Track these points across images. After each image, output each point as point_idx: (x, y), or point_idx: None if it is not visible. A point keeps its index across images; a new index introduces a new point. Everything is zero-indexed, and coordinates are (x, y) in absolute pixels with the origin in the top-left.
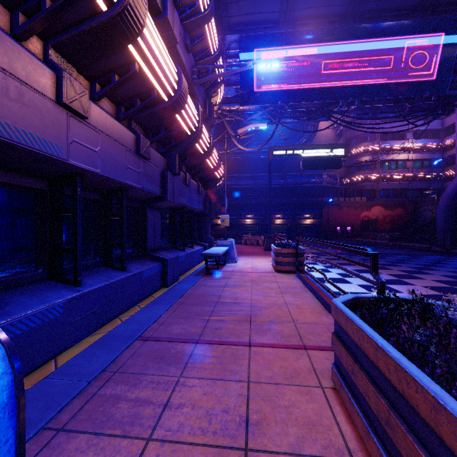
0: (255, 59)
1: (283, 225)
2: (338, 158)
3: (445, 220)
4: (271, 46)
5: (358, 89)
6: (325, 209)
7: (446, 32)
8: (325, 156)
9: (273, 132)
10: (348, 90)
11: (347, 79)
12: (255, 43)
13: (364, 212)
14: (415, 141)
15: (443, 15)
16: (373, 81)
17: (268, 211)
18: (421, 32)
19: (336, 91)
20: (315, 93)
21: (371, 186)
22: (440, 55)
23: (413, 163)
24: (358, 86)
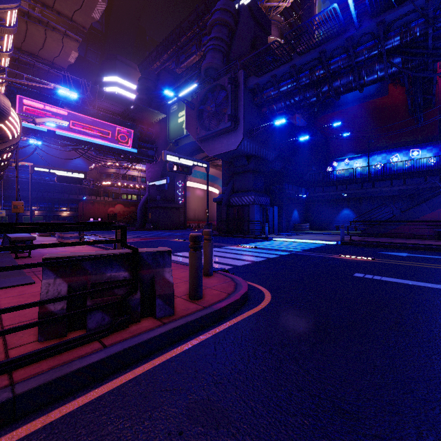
0: (18, 101)
1: (40, 216)
2: (80, 179)
3: (140, 215)
4: (33, 98)
5: (93, 142)
6: (80, 204)
7: (134, 130)
8: (73, 177)
9: (33, 151)
10: (88, 141)
11: (87, 135)
12: (19, 91)
13: (111, 208)
14: (142, 165)
15: (133, 122)
16: (102, 141)
17: (30, 207)
18: (123, 126)
19: (80, 140)
20: (66, 137)
21: (116, 190)
22: (132, 139)
23: (141, 179)
24: (93, 141)
